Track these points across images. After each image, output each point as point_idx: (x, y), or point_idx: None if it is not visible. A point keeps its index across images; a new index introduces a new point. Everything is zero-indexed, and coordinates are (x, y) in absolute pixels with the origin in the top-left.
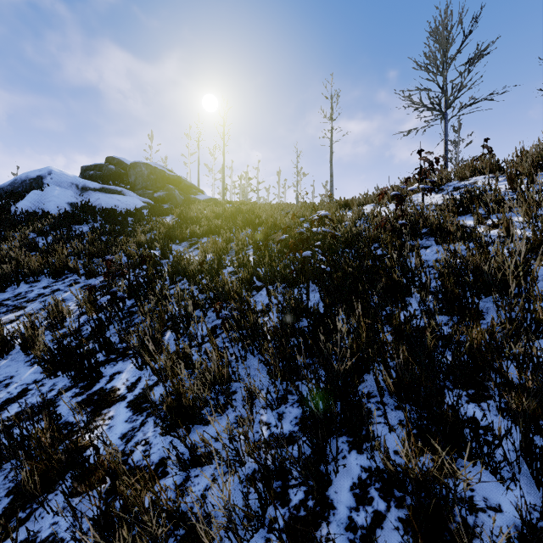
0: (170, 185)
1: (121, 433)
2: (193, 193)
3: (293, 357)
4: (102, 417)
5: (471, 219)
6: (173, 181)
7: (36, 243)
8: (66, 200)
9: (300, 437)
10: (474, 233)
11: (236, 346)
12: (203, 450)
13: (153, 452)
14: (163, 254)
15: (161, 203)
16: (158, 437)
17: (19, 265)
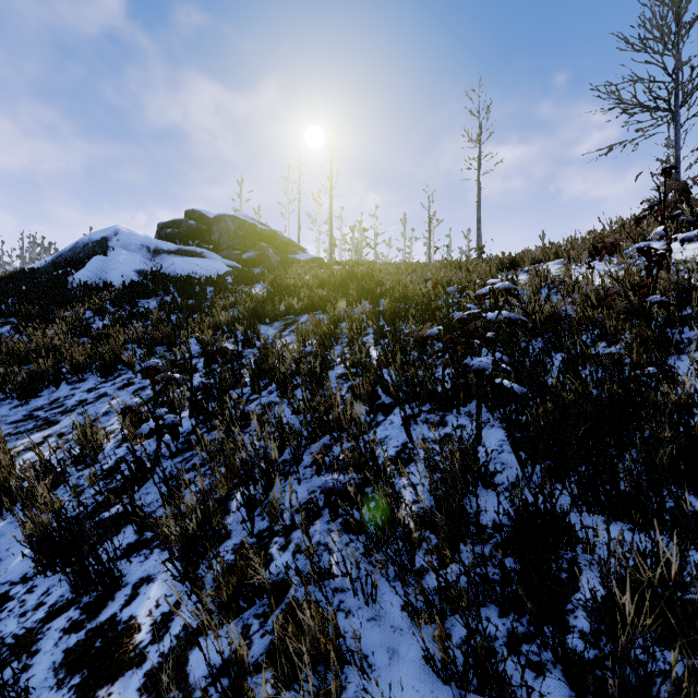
0: (263, 242)
1: None
2: (292, 251)
3: (495, 656)
4: None
5: None
6: (266, 238)
7: (88, 326)
8: (133, 267)
9: None
10: None
11: (352, 547)
12: None
13: None
14: (246, 340)
15: (251, 266)
16: None
17: (61, 359)
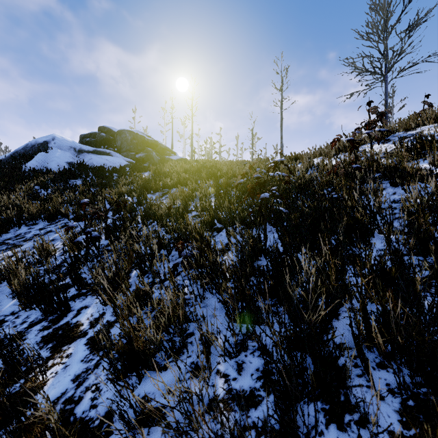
0: (149, 148)
1: (75, 374)
2: (167, 154)
3: (254, 299)
4: (60, 355)
5: (425, 162)
6: (151, 145)
7: (37, 194)
8: (65, 160)
9: (263, 397)
10: (433, 174)
11: (196, 284)
12: (153, 404)
13: (101, 401)
14: (139, 201)
15: (141, 162)
16: (109, 382)
17: (21, 211)
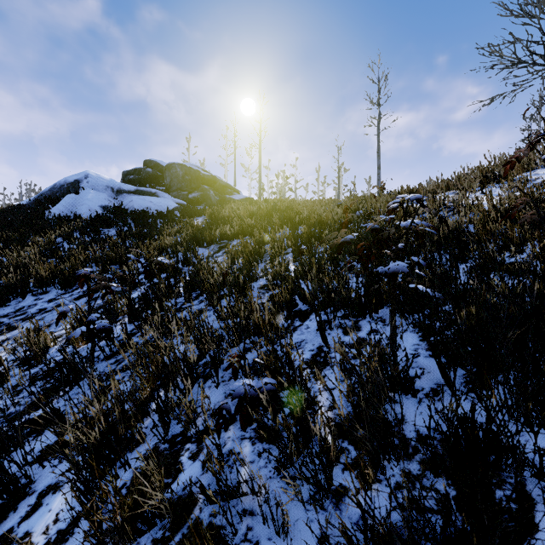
0: (205, 185)
1: None
2: (229, 192)
3: None
4: None
5: None
6: (208, 182)
7: (56, 249)
8: (99, 203)
9: None
10: None
11: (265, 457)
12: None
13: None
14: (185, 259)
15: (196, 204)
16: None
17: (28, 275)
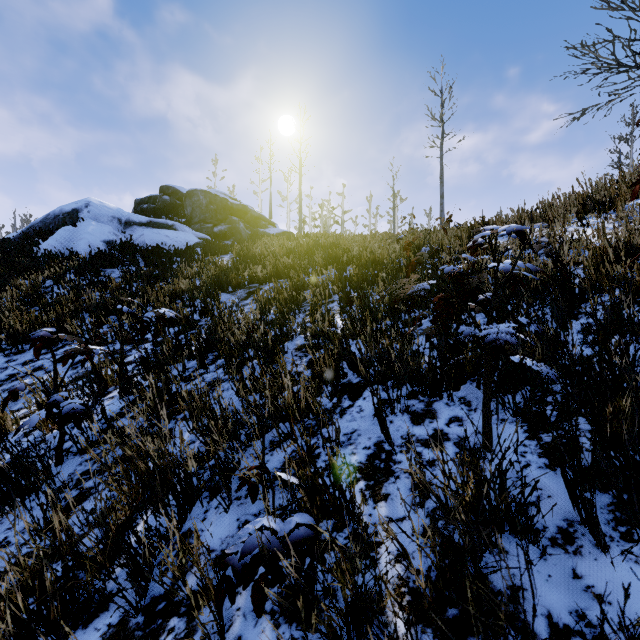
0: (234, 216)
1: None
2: (262, 225)
3: None
4: None
5: None
6: (237, 212)
7: (41, 295)
8: (102, 238)
9: None
10: None
11: None
12: None
13: None
14: (204, 309)
15: (222, 239)
16: None
17: None
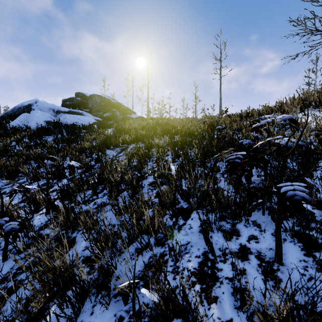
0: (114, 108)
1: None
2: (129, 113)
3: None
4: None
5: None
6: (115, 106)
7: (8, 150)
8: (44, 119)
9: None
10: None
11: None
12: None
13: None
14: (97, 158)
15: (108, 120)
16: None
17: None
